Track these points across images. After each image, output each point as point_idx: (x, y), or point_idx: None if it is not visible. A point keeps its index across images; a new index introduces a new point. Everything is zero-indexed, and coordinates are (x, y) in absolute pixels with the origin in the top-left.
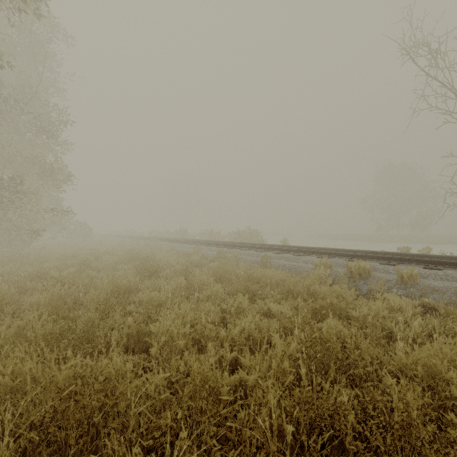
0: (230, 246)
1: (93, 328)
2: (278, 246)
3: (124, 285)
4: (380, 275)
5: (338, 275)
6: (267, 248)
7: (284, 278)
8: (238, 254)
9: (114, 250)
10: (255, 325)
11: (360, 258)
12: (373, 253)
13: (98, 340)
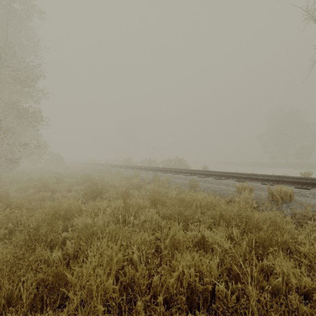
0: (163, 171)
1: (3, 273)
2: (201, 171)
3: (65, 209)
4: (300, 199)
5: (259, 198)
6: (192, 173)
7: (213, 202)
8: (169, 178)
9: (75, 173)
10: (194, 268)
11: (274, 182)
12: (282, 177)
13: (3, 291)
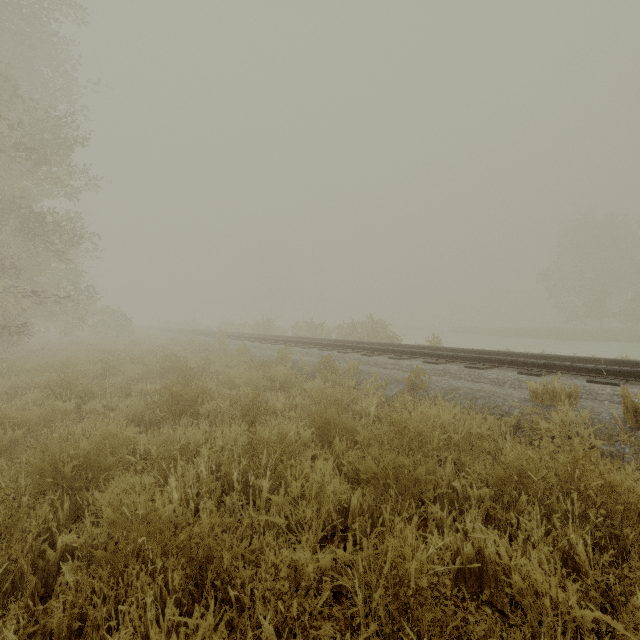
0: (342, 348)
1: None
2: (427, 349)
3: (84, 454)
4: None
5: (597, 420)
6: (410, 353)
7: (482, 433)
8: (358, 364)
9: (150, 353)
10: None
11: (620, 376)
12: (629, 364)
13: None
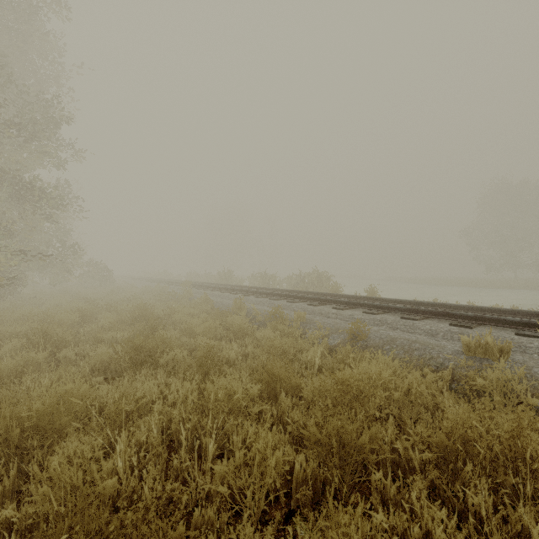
0: (290, 298)
1: None
2: (366, 299)
3: (37, 415)
4: None
5: (530, 375)
6: (351, 303)
7: (421, 390)
8: (304, 314)
9: (124, 301)
10: None
11: None
12: None
13: None
